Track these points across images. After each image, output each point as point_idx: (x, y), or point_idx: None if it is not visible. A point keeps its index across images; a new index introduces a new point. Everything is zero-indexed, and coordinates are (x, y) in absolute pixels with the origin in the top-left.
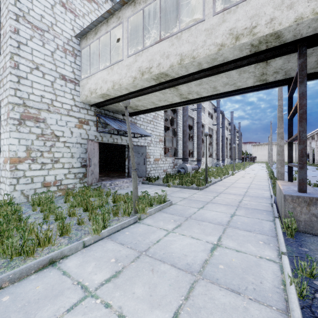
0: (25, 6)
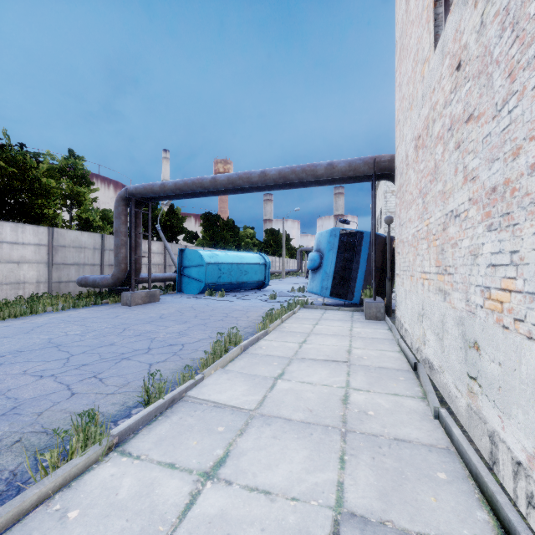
0: (388, 207)
